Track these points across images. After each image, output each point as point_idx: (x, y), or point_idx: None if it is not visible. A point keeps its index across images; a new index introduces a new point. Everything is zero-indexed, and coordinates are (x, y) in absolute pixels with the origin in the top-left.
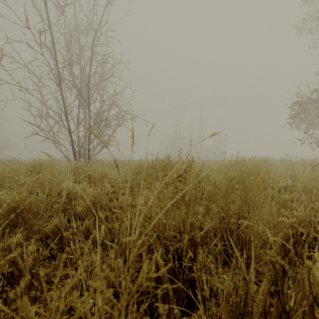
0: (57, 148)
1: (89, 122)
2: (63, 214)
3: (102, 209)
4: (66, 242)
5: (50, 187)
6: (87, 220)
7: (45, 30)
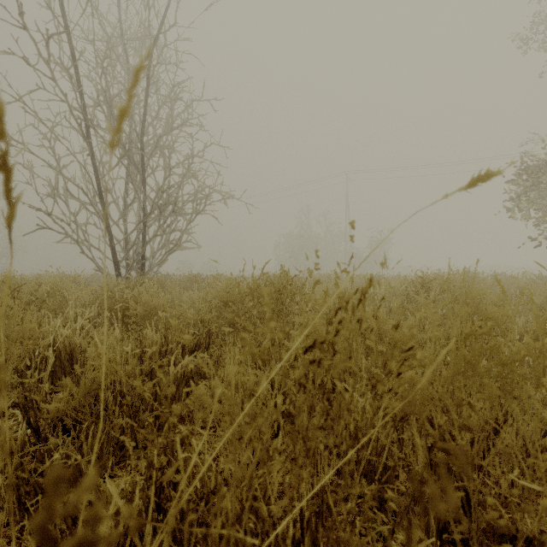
0: (83, 253)
1: (144, 206)
2: (22, 414)
3: (117, 405)
4: (9, 502)
5: (6, 343)
6: (70, 438)
7: (58, 34)
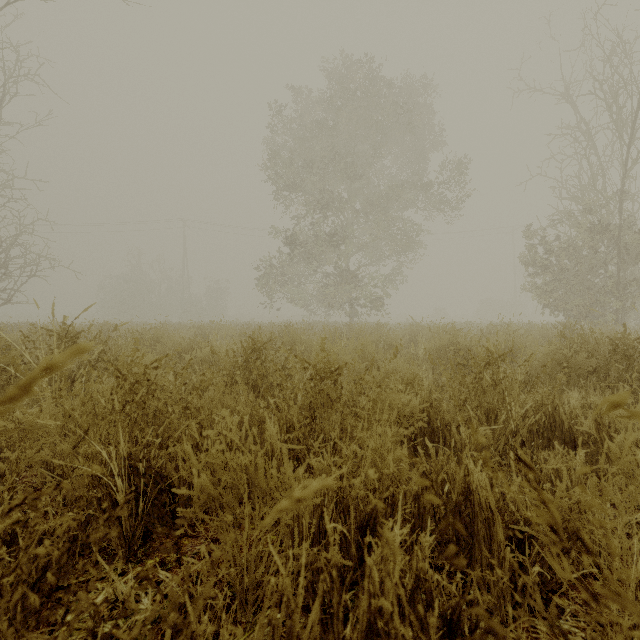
0: None
1: None
2: None
3: None
4: None
5: None
6: None
7: None
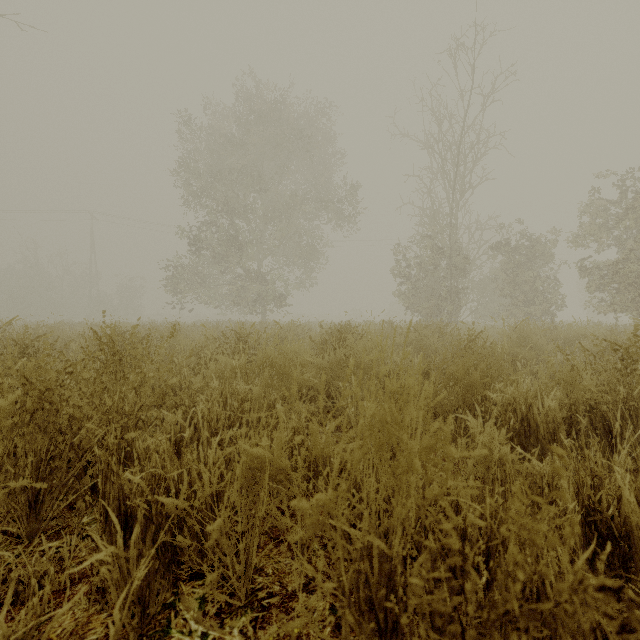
0: None
1: None
2: None
3: None
4: None
5: None
6: None
7: None
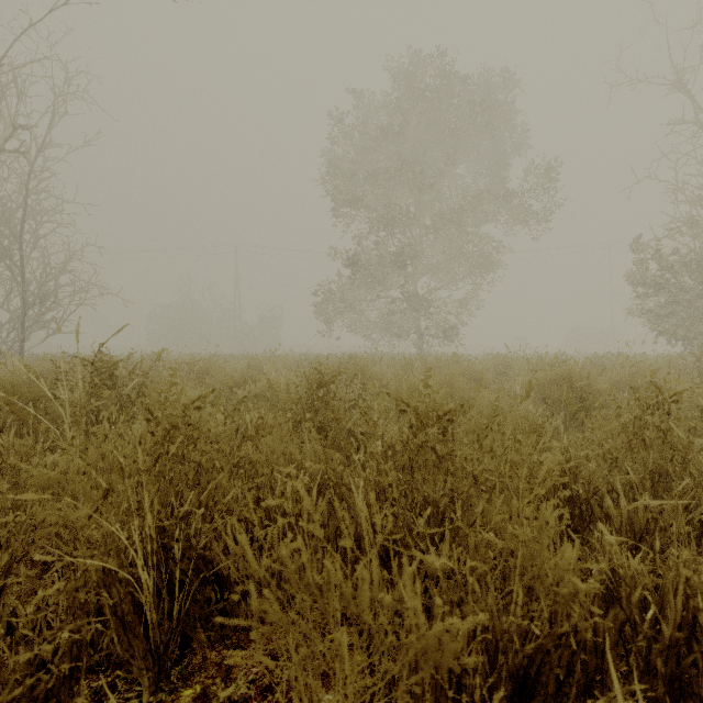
0: None
1: (25, 297)
2: None
3: None
4: None
5: None
6: None
7: None
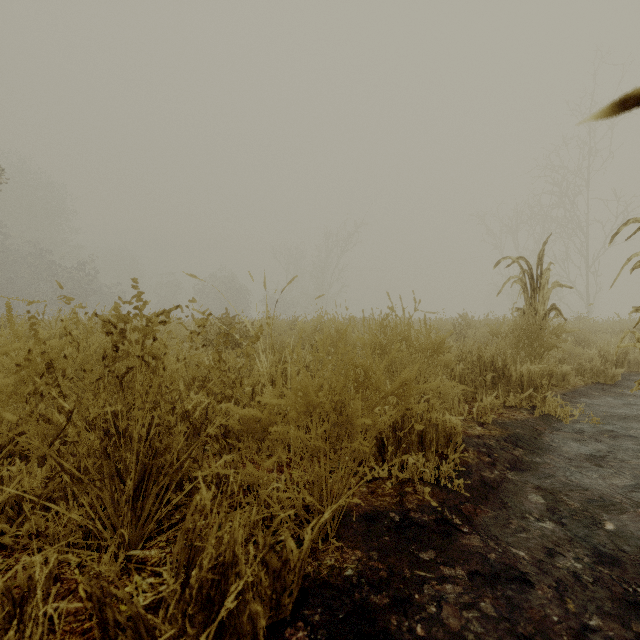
0: None
1: None
2: None
3: None
4: None
5: None
6: None
7: None
